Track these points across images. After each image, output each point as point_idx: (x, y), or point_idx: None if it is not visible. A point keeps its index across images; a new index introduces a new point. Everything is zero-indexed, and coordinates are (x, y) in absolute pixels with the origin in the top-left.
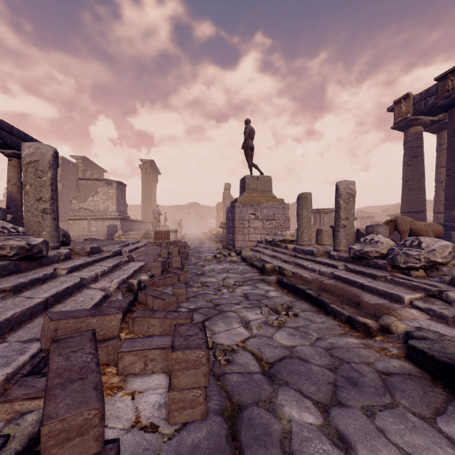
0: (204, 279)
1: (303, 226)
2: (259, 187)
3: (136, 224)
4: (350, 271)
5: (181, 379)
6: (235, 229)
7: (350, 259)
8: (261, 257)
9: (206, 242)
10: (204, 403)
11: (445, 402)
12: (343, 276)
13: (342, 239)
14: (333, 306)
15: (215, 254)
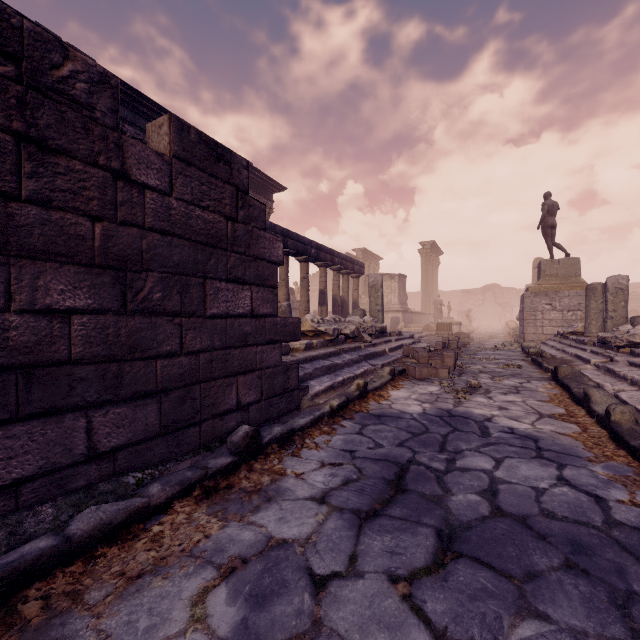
0: (473, 356)
1: (591, 317)
2: (561, 272)
3: (416, 316)
4: (590, 352)
5: (446, 360)
6: (524, 322)
7: (601, 345)
8: (541, 348)
9: (498, 337)
10: (453, 367)
11: (544, 380)
12: (577, 354)
13: (609, 330)
14: (543, 364)
15: (495, 345)
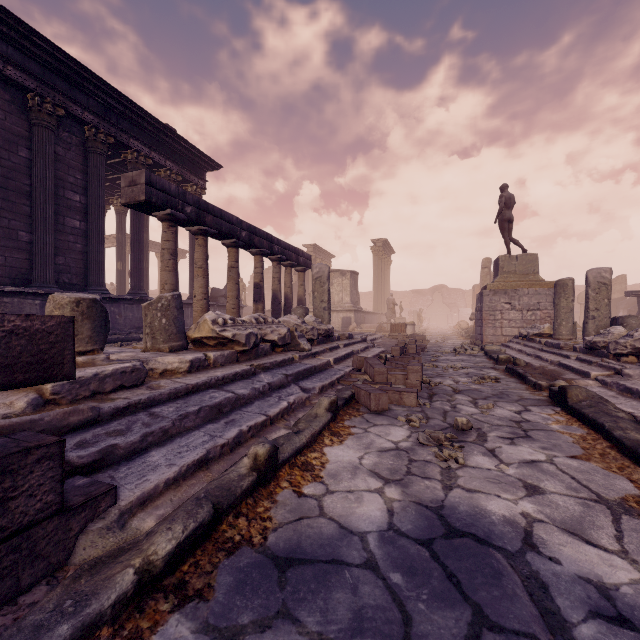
0: (436, 364)
1: (561, 318)
2: (519, 269)
3: (368, 316)
4: (577, 360)
5: (411, 376)
6: (483, 322)
7: (586, 351)
8: (506, 352)
9: (451, 338)
10: (420, 386)
11: (544, 405)
12: (563, 363)
13: (590, 332)
14: (529, 378)
15: (454, 348)
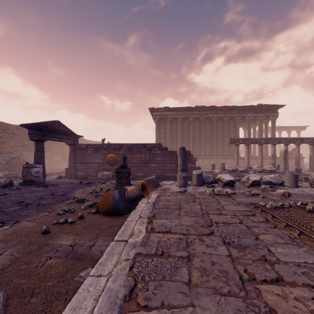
0: None
1: None
2: None
3: None
4: None
5: None
6: None
7: None
8: None
9: None
10: None
11: None
12: None
13: None
14: None
15: None
